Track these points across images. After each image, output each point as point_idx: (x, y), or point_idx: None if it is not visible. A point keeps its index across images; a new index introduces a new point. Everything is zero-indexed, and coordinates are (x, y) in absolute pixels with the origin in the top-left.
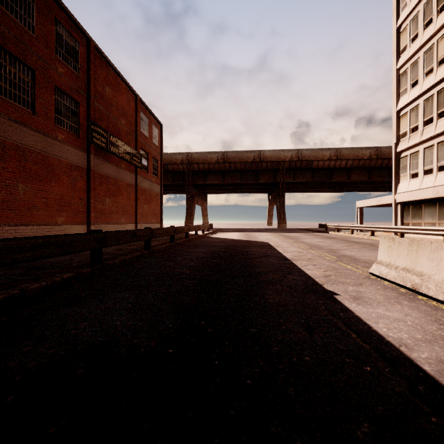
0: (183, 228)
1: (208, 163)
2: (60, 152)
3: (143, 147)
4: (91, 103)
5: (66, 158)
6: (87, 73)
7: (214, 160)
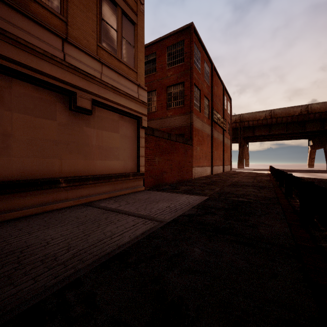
0: None
1: (257, 120)
2: (205, 129)
3: (225, 117)
4: (213, 99)
5: (206, 131)
6: (210, 83)
7: (262, 117)
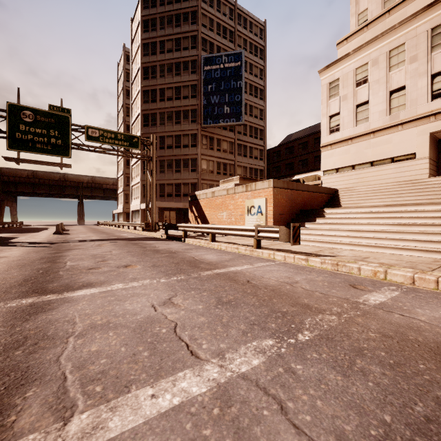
0: (8, 223)
1: (19, 177)
2: None
3: None
4: None
5: None
6: None
7: (24, 175)
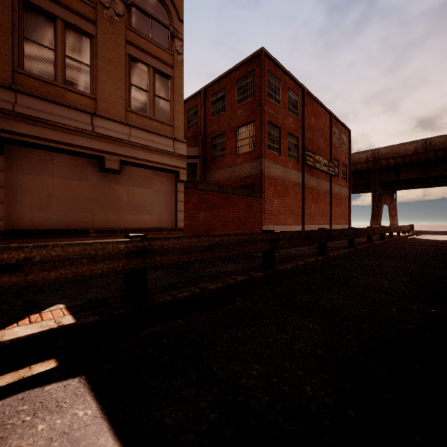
0: (390, 228)
1: (401, 156)
2: (289, 176)
3: (335, 156)
4: (305, 135)
5: (292, 179)
6: (302, 114)
7: (409, 152)
